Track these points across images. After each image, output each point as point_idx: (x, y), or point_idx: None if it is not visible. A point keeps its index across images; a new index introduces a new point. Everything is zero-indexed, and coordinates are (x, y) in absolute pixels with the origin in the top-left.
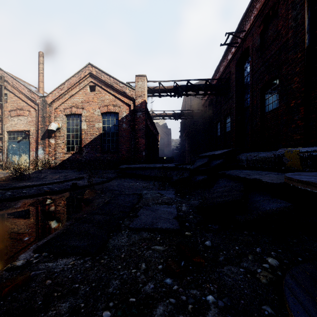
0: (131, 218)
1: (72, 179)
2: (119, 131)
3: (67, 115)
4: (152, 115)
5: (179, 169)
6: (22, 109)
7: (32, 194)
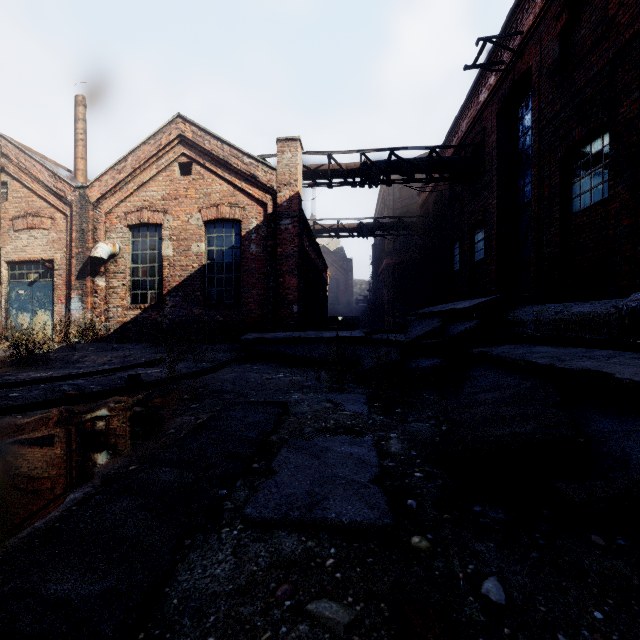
0: (255, 477)
1: (136, 365)
2: (243, 260)
3: (131, 226)
4: (314, 228)
5: (373, 343)
6: (37, 215)
7: (26, 403)
